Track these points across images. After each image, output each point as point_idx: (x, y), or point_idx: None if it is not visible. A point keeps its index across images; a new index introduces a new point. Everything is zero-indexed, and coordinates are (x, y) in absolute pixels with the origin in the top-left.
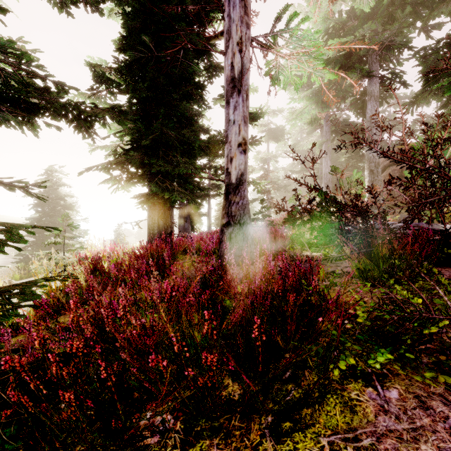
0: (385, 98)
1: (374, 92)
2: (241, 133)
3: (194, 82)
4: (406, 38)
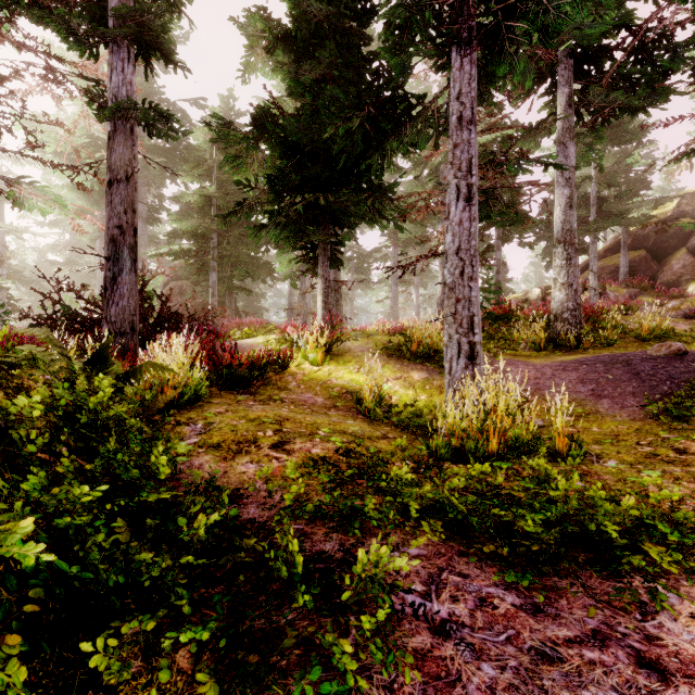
0: (155, 220)
1: (143, 214)
2: None
3: None
4: (163, 184)
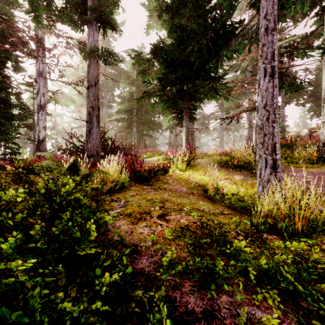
0: (111, 106)
1: (106, 104)
2: (44, 124)
3: (16, 92)
4: (114, 90)
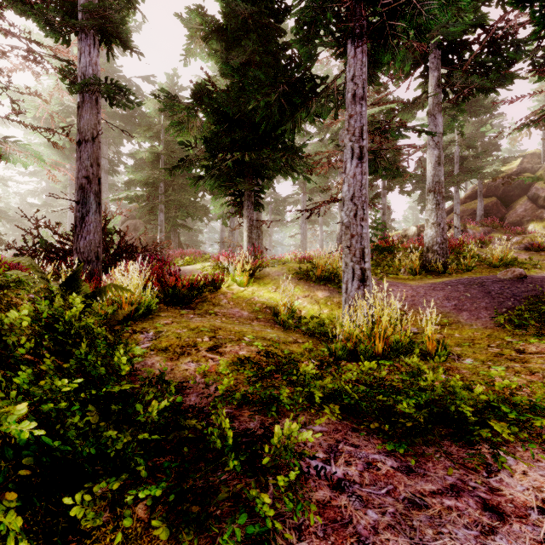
0: (115, 172)
1: (105, 167)
2: None
3: None
4: (121, 143)
